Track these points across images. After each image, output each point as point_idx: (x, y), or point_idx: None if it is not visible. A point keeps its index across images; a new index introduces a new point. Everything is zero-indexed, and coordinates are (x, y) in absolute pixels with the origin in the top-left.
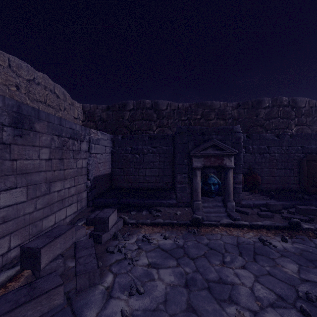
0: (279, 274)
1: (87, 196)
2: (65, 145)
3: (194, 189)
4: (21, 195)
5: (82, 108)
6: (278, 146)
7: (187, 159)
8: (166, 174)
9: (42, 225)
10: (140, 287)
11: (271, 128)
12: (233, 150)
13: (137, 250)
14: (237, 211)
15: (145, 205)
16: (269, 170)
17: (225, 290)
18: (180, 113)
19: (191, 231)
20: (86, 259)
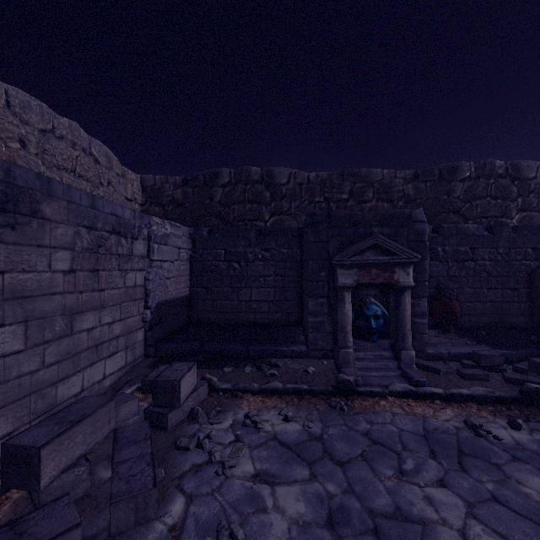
0: (514, 500)
1: (145, 338)
2: (103, 246)
3: (339, 326)
4: (12, 339)
5: (141, 181)
6: (490, 248)
7: (327, 271)
8: (288, 298)
9: (56, 394)
10: (237, 528)
11: (475, 215)
12: (412, 254)
13: (234, 445)
14: (420, 366)
15: (249, 354)
16: (473, 291)
17: (409, 537)
18: (311, 190)
19: (335, 406)
20: (132, 467)
